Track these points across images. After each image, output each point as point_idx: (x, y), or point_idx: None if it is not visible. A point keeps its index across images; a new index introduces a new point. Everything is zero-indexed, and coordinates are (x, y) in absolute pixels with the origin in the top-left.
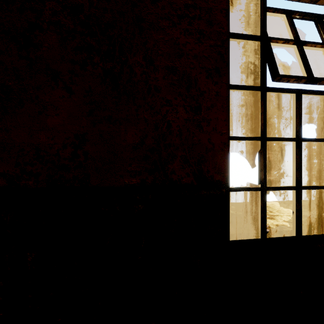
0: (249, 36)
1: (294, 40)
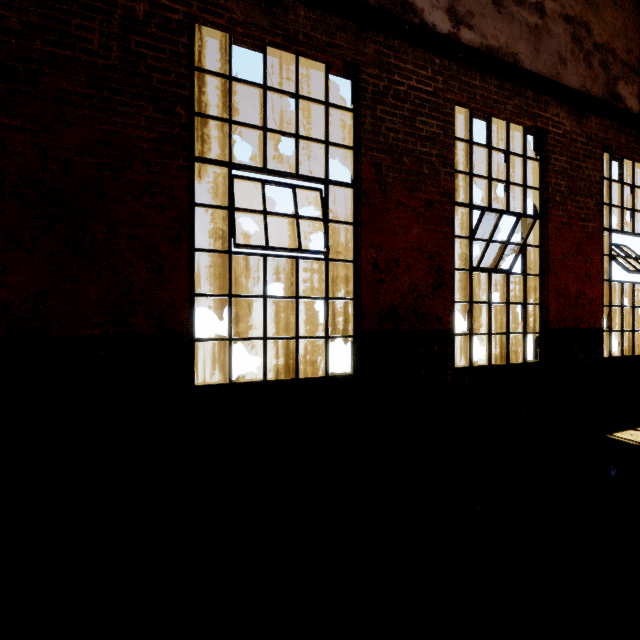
0: (215, 207)
1: (260, 211)
